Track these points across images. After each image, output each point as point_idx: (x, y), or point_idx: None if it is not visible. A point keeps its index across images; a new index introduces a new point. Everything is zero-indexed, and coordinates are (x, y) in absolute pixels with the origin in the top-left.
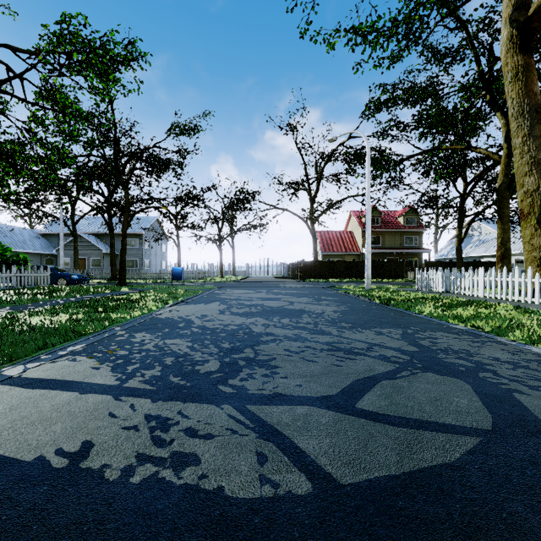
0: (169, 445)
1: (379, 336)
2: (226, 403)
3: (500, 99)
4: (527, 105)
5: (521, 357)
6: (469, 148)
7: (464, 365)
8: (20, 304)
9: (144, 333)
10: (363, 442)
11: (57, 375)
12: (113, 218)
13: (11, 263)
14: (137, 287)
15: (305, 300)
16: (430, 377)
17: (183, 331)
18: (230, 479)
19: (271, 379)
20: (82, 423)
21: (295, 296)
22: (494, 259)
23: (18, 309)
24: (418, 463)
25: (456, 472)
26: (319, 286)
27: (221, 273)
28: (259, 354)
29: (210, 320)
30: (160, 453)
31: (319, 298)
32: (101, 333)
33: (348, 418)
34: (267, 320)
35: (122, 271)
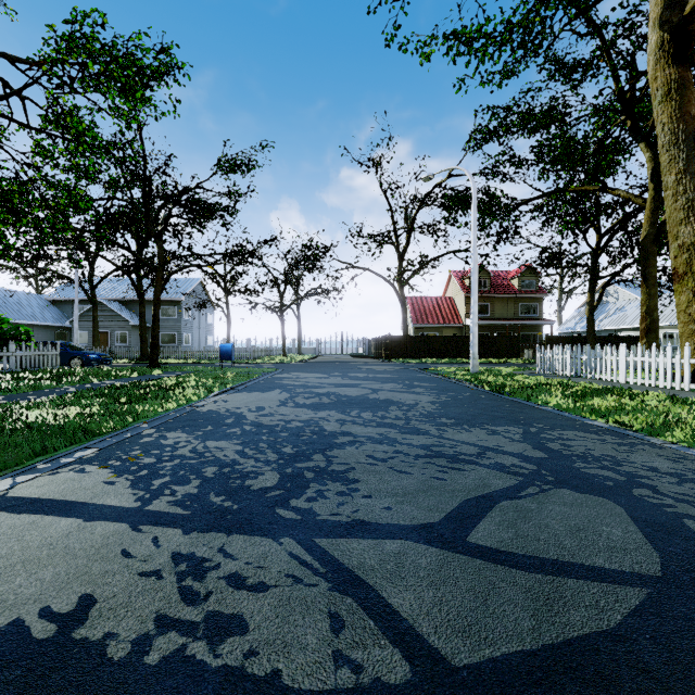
0: (204, 602)
1: (492, 436)
2: (286, 535)
3: (645, 126)
4: (682, 132)
5: (686, 467)
6: (604, 189)
7: (611, 478)
8: (18, 393)
9: (180, 432)
10: (481, 596)
11: (55, 493)
12: (144, 280)
13: (9, 338)
14: (174, 370)
15: (393, 387)
16: (567, 496)
17: (232, 430)
18: (290, 658)
19: (349, 500)
20: (83, 566)
21: (379, 381)
22: (635, 334)
23: (14, 400)
24: (563, 631)
25: (620, 646)
26: (410, 369)
27: (284, 351)
28: (333, 462)
29: (267, 415)
30: (190, 614)
31: (410, 385)
32: (122, 432)
33: (458, 558)
34: (343, 415)
35: (155, 349)
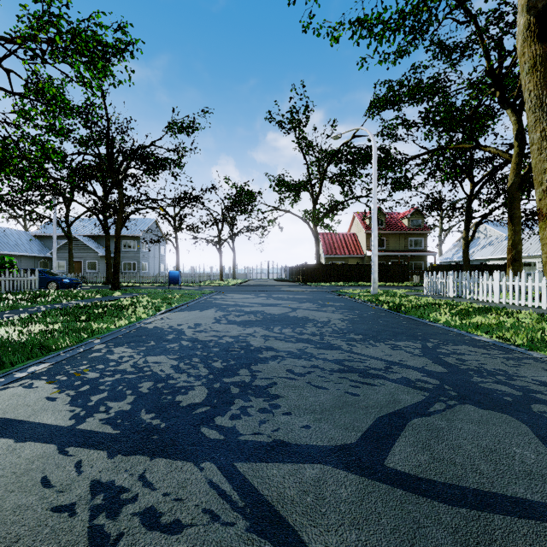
0: None
1: (395, 351)
2: (208, 459)
3: (510, 96)
4: (545, 97)
5: None
6: (478, 147)
7: (508, 393)
8: None
9: (125, 347)
10: (407, 540)
11: None
12: (110, 220)
13: None
14: (131, 292)
15: (309, 306)
16: (472, 412)
17: (171, 345)
18: None
19: (271, 417)
20: None
21: (298, 301)
22: (500, 262)
23: None
24: None
25: None
26: (322, 291)
27: (221, 276)
28: (257, 377)
29: (203, 331)
30: None
31: (323, 304)
32: (76, 347)
33: (378, 487)
34: (267, 331)
35: (116, 275)
